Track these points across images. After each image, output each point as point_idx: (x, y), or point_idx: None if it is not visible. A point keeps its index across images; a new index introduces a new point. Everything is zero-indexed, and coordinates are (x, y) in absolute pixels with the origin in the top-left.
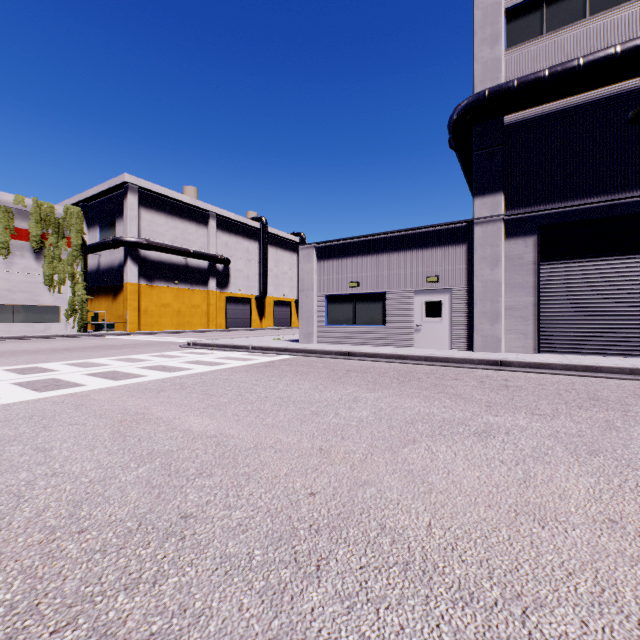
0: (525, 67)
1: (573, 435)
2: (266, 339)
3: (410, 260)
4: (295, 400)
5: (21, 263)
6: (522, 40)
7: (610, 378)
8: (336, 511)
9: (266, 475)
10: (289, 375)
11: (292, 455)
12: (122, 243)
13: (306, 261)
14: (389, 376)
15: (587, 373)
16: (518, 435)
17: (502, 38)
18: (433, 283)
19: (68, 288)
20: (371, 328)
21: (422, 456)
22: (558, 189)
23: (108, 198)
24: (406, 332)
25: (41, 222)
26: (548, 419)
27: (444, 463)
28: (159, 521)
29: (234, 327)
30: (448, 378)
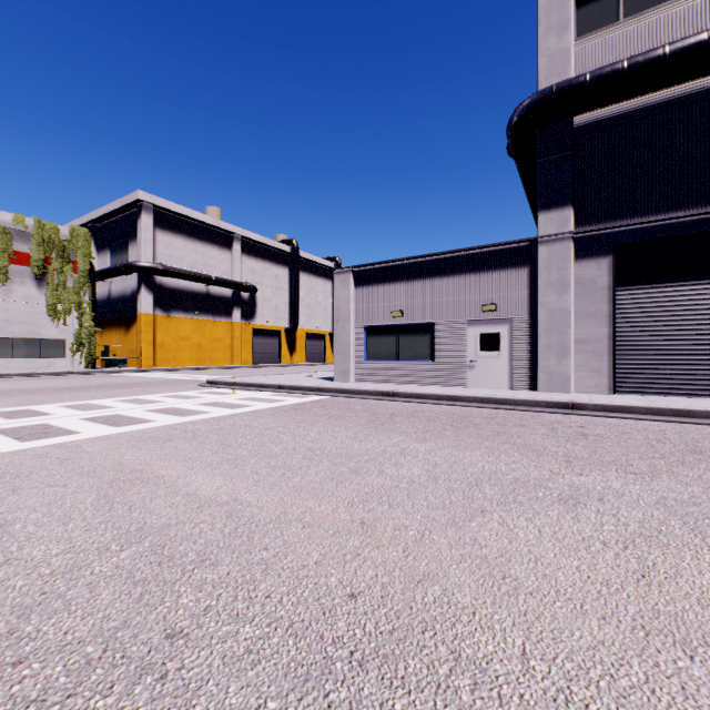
0: (598, 59)
1: (686, 503)
2: (296, 377)
3: (462, 286)
4: (329, 453)
5: (21, 291)
6: (595, 28)
7: (706, 424)
8: (387, 626)
9: (290, 564)
10: (322, 420)
11: (325, 532)
12: (135, 268)
13: (342, 287)
14: (441, 421)
15: (677, 418)
16: (615, 503)
17: (571, 26)
18: (489, 312)
19: (74, 319)
20: (417, 364)
21: (496, 534)
22: (638, 201)
23: (120, 218)
24: (458, 369)
25: (44, 245)
26: (647, 479)
27: (527, 545)
28: (133, 643)
29: (261, 363)
30: (512, 424)
